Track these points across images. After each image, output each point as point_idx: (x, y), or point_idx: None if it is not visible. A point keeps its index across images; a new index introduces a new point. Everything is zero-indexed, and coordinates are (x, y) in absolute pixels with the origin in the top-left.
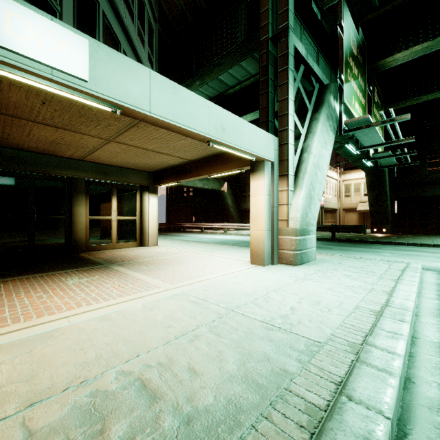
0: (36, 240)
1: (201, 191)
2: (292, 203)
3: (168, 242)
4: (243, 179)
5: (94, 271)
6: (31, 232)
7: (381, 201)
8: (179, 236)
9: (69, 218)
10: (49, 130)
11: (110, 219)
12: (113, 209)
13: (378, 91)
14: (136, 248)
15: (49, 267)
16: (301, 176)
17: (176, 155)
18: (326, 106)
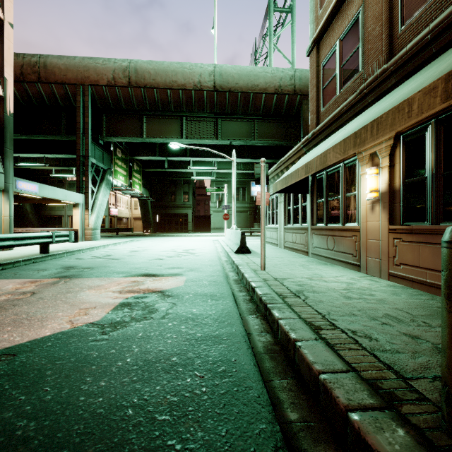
0: None
1: None
2: (90, 219)
3: None
4: None
5: None
6: None
7: (147, 215)
8: None
9: None
10: None
11: None
12: None
13: (137, 163)
14: None
15: None
16: (94, 209)
17: None
18: (106, 180)
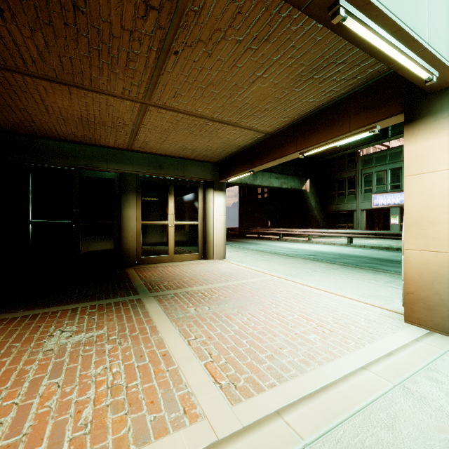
0: (81, 250)
1: (277, 192)
2: None
3: (238, 253)
4: (330, 174)
5: (111, 312)
6: (76, 240)
7: None
8: (253, 243)
9: (118, 224)
10: (61, 93)
11: (166, 224)
12: (170, 211)
13: None
14: (197, 262)
15: (68, 294)
16: None
17: (247, 125)
18: None
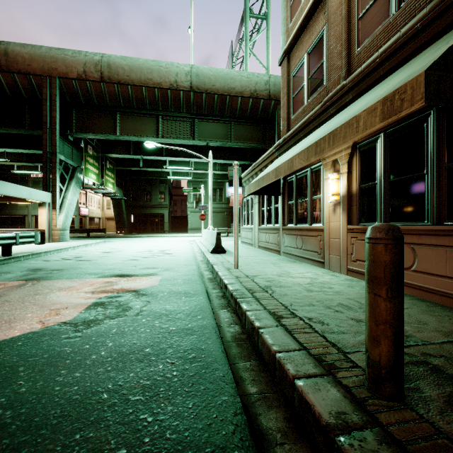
0: None
1: None
2: (59, 219)
3: None
4: None
5: None
6: None
7: (121, 215)
8: None
9: None
10: None
11: None
12: None
13: (110, 161)
14: None
15: None
16: (63, 208)
17: None
18: (76, 179)
